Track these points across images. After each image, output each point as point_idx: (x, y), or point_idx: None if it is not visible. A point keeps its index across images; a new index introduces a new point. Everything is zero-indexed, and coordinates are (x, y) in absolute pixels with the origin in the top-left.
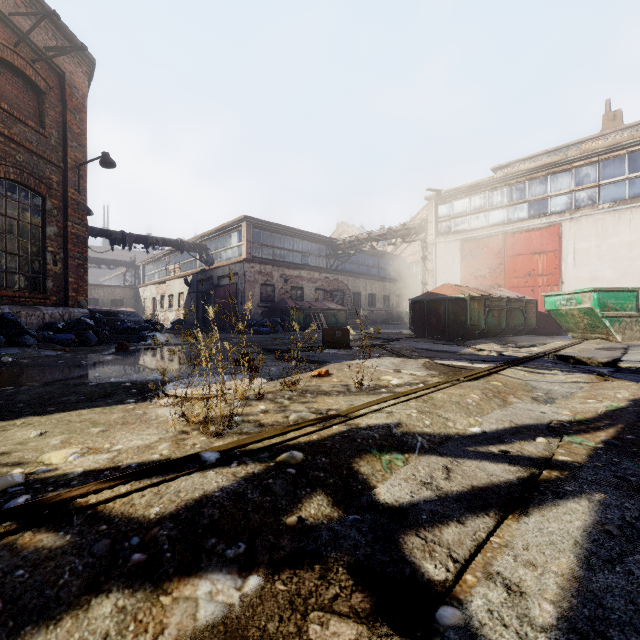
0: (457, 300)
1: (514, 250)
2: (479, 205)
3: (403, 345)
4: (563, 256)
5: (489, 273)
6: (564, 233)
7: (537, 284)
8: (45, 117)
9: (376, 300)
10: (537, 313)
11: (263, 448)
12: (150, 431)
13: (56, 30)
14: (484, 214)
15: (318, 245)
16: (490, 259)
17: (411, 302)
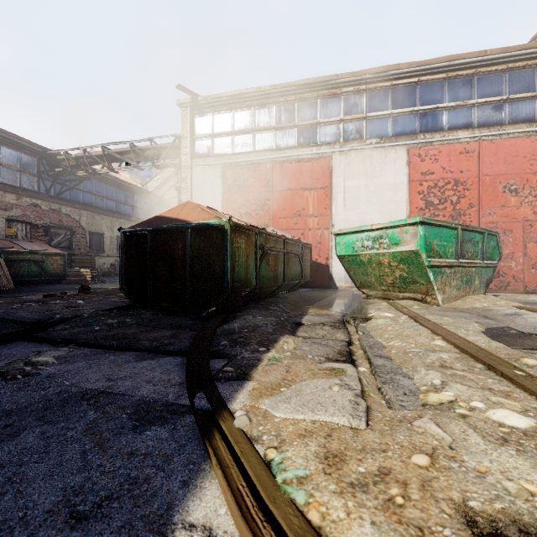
0: (207, 230)
1: (283, 183)
2: (244, 123)
3: None
4: (334, 195)
5: (256, 210)
6: (335, 168)
7: (308, 226)
8: None
9: None
10: (311, 261)
11: None
12: None
13: None
14: (250, 135)
15: (19, 153)
16: (257, 192)
17: (124, 235)
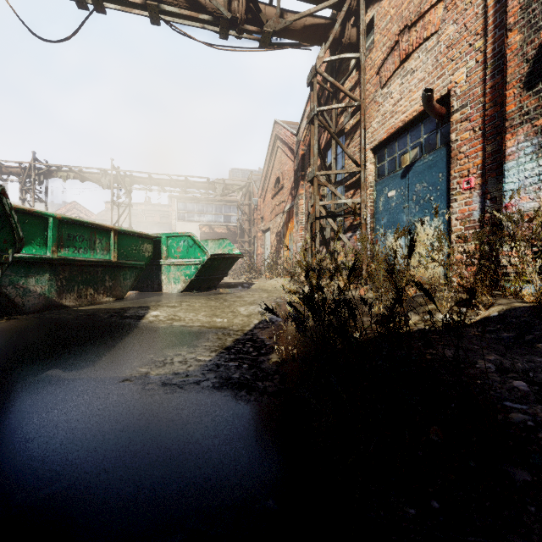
0: None
1: None
2: None
3: None
4: None
5: None
6: None
7: None
8: None
9: None
10: None
11: None
12: None
13: None
14: None
15: None
16: None
17: None
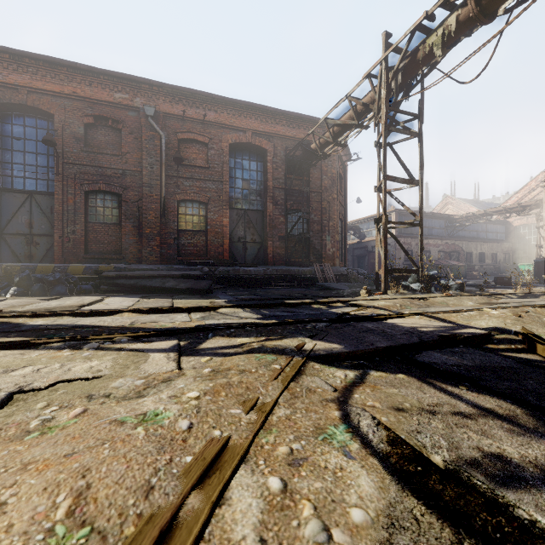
0: None
1: None
2: None
3: (539, 285)
4: None
5: None
6: None
7: None
8: (342, 189)
9: (485, 257)
10: None
11: (543, 292)
12: (510, 292)
13: (346, 151)
14: None
15: (439, 220)
16: None
17: (535, 262)
